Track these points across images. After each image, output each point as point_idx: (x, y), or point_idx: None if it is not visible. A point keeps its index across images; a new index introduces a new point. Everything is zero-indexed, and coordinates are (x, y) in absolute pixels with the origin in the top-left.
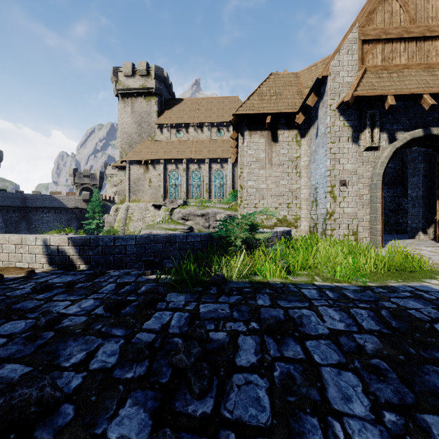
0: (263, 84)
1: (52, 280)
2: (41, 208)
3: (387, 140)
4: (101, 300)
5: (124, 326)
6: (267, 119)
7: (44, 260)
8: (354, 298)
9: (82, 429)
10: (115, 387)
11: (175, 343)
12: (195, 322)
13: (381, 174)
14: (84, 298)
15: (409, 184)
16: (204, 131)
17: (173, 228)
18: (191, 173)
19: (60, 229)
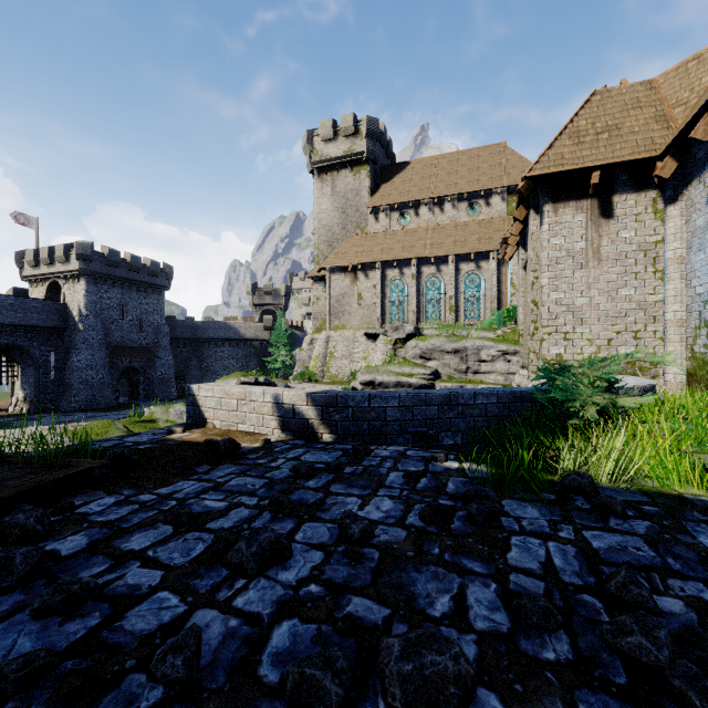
0: (579, 114)
1: (304, 457)
2: (214, 340)
3: None
4: (402, 501)
5: (477, 557)
6: (592, 178)
7: (274, 423)
8: None
9: None
10: (541, 675)
11: (590, 606)
12: (601, 568)
13: None
14: (373, 493)
15: None
16: (445, 210)
17: (408, 373)
18: (424, 282)
19: (236, 369)
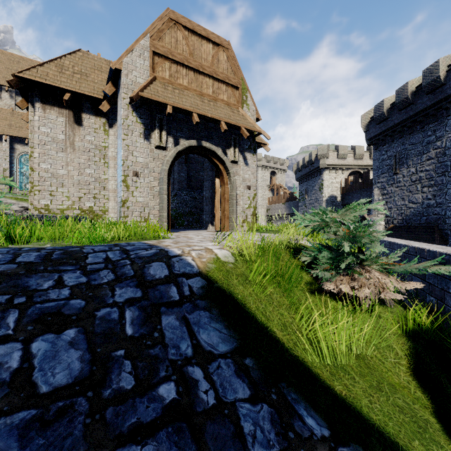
0: (67, 56)
1: None
2: None
3: (173, 143)
4: None
5: None
6: (65, 96)
7: None
8: (48, 248)
9: None
10: None
11: None
12: None
13: (166, 170)
14: None
15: (205, 187)
16: (2, 96)
17: None
18: None
19: None
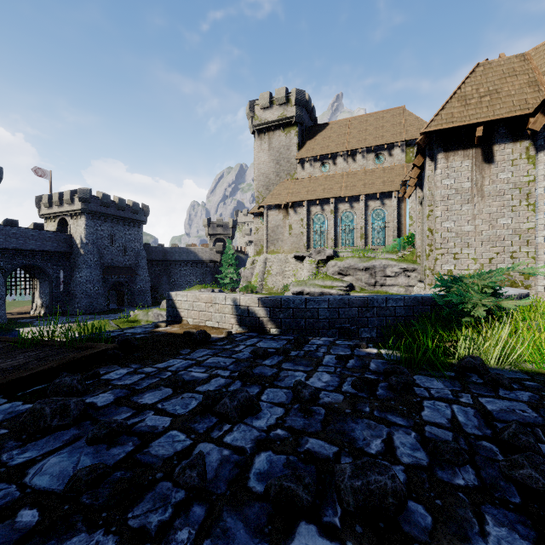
0: (465, 82)
1: (258, 344)
2: (179, 262)
3: None
4: (337, 375)
5: (398, 414)
6: (476, 132)
7: (233, 320)
8: None
9: (456, 539)
10: (455, 494)
11: (489, 449)
12: (495, 423)
13: None
14: (314, 369)
15: None
16: (356, 160)
17: (329, 285)
18: (340, 215)
19: (195, 283)
